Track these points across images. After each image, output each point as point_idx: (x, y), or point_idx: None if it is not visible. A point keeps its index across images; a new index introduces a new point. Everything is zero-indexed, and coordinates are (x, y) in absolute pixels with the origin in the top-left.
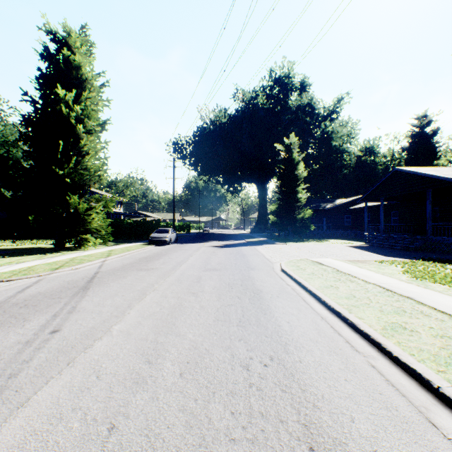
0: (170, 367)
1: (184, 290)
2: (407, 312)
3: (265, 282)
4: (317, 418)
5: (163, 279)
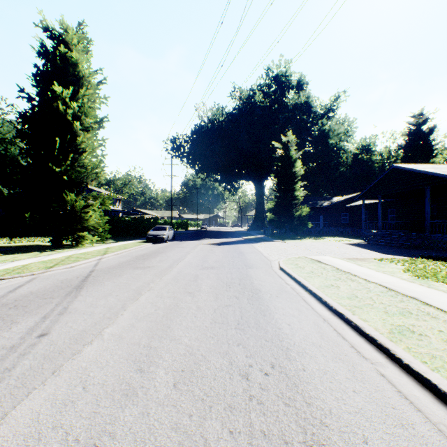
0: (163, 376)
1: (181, 290)
2: (414, 314)
3: (263, 281)
4: (326, 438)
5: (159, 278)
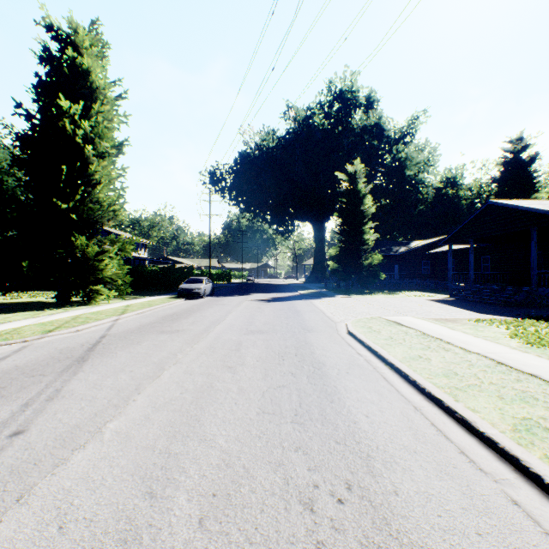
0: (184, 506)
1: (218, 363)
2: (540, 400)
3: (328, 351)
4: None
5: (190, 346)
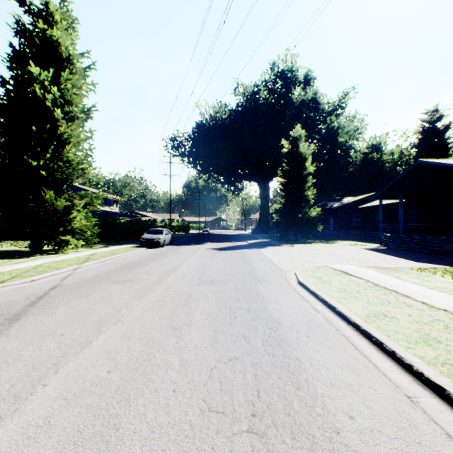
0: None
1: (163, 322)
2: None
3: (281, 305)
4: None
5: (138, 299)
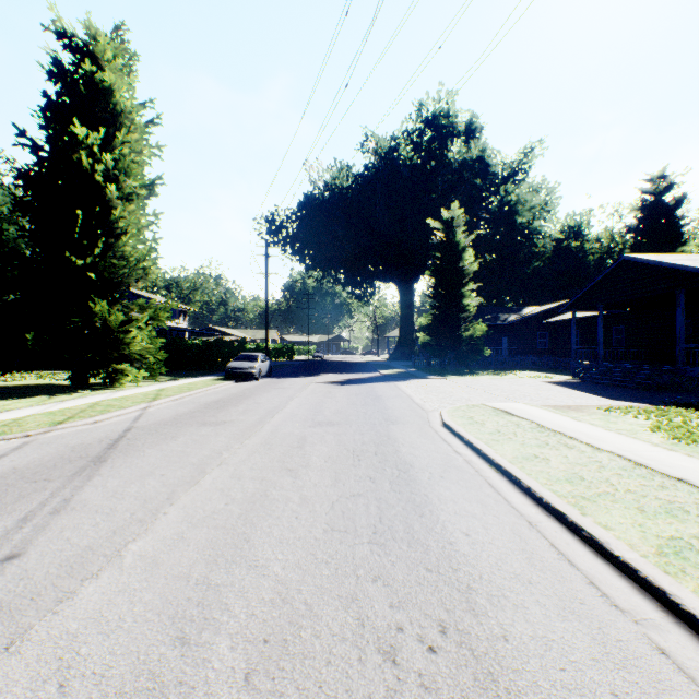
0: (226, 656)
1: (274, 464)
2: (692, 513)
3: (416, 448)
4: None
5: (240, 441)
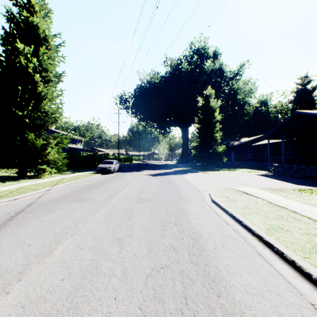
0: None
1: (109, 234)
2: None
3: (200, 219)
4: None
5: (92, 214)
